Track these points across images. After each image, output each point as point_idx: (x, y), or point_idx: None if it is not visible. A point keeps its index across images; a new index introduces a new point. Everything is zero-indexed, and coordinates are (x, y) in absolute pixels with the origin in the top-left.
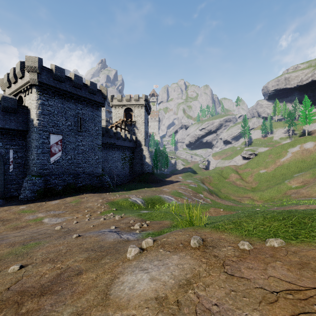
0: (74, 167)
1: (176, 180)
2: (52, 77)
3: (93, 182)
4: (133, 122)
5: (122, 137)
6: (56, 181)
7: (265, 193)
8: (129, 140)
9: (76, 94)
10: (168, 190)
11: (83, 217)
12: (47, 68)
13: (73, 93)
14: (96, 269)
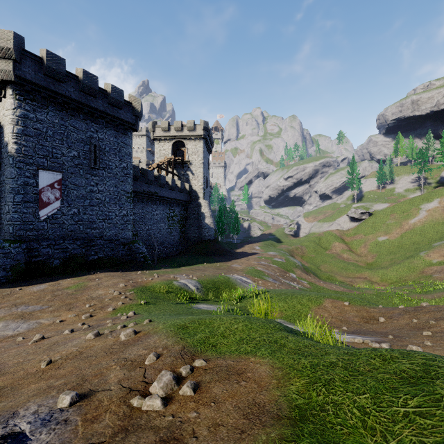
0: (83, 227)
1: (251, 251)
2: (42, 72)
3: (117, 254)
4: (185, 163)
5: (168, 184)
6: (50, 251)
7: (390, 272)
8: (179, 189)
9: (86, 105)
10: (241, 267)
11: (74, 321)
12: (33, 55)
13: (81, 103)
14: None
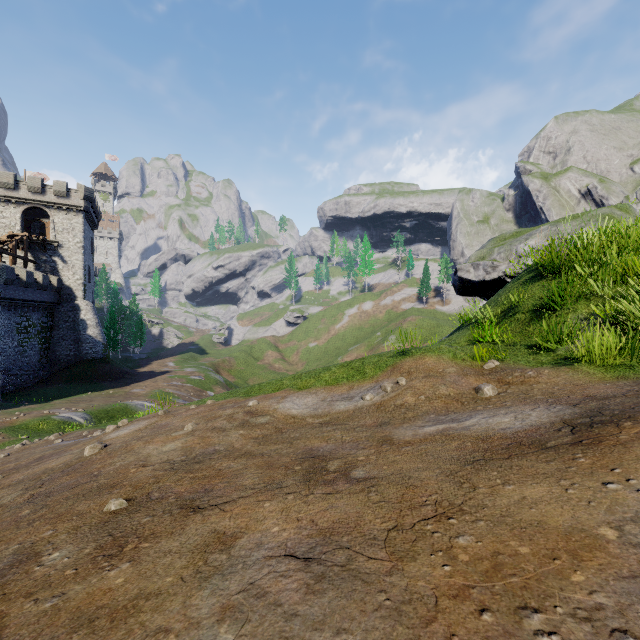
0: None
1: (161, 370)
2: None
3: None
4: (50, 244)
5: (20, 279)
6: None
7: None
8: (41, 286)
9: None
10: (144, 392)
11: None
12: None
13: None
14: (79, 444)
